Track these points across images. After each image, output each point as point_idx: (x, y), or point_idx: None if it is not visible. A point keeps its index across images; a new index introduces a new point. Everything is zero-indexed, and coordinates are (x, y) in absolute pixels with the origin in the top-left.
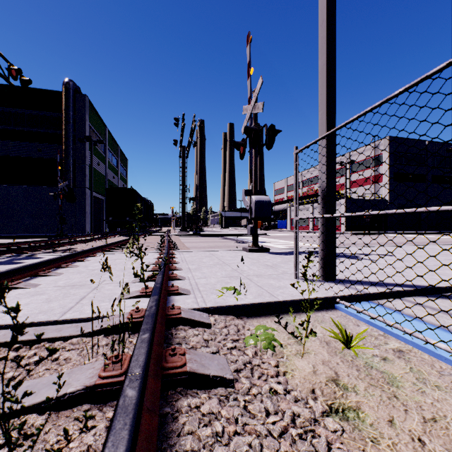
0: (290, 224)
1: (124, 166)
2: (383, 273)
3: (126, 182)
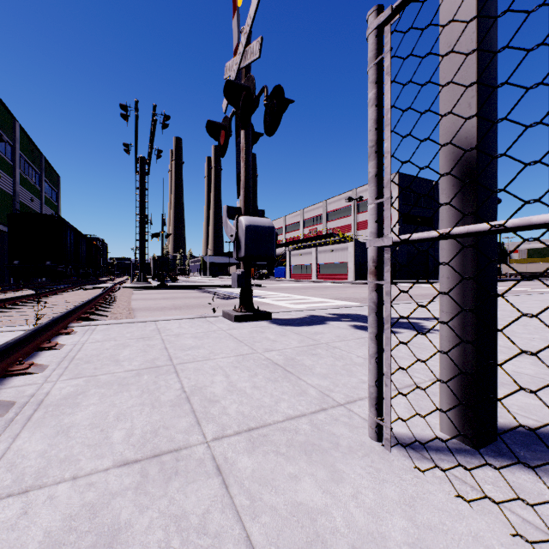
0: (290, 273)
1: (54, 185)
2: (541, 381)
3: (56, 210)
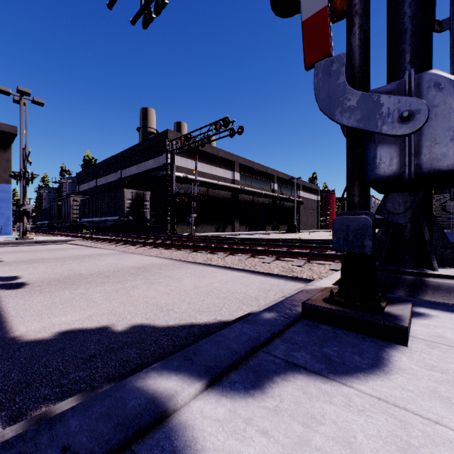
0: None
1: None
2: None
3: None
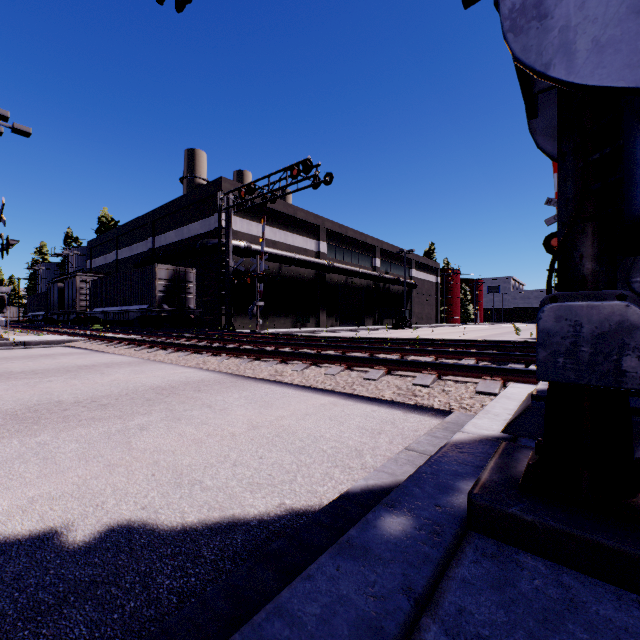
0: None
1: None
2: None
3: None
